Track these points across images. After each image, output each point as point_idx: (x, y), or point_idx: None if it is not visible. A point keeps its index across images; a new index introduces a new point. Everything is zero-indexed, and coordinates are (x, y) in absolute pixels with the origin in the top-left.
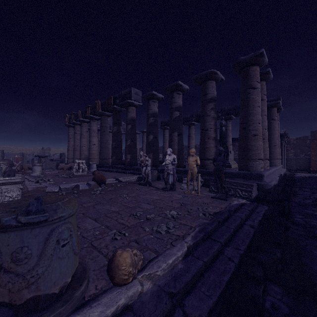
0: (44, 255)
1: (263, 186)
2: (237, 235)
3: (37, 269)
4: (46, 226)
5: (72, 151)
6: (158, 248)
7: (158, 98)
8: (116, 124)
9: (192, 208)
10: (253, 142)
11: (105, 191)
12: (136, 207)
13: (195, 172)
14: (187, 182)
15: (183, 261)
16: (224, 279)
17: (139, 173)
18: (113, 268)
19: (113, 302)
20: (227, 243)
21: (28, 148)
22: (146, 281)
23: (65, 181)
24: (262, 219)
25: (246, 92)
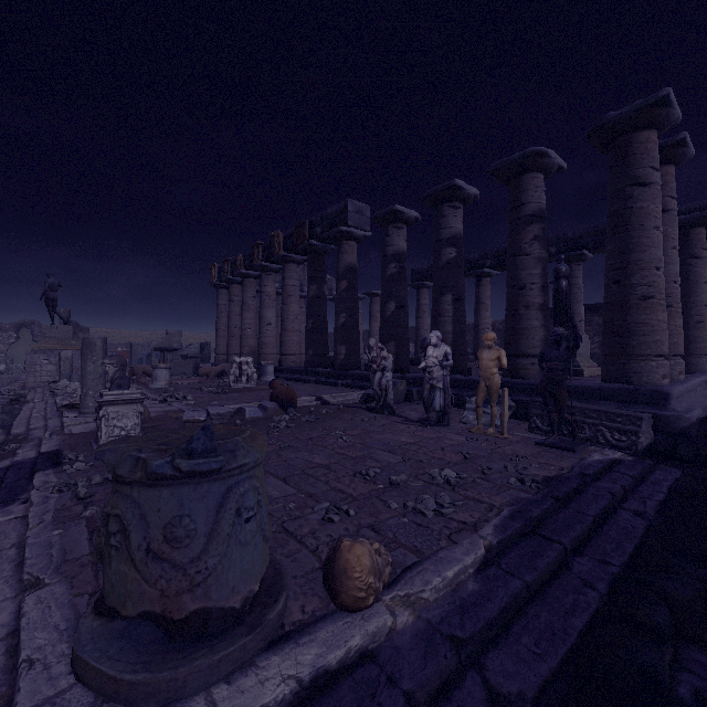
0: (217, 535)
1: (669, 422)
2: (604, 532)
3: (206, 559)
4: (219, 481)
5: (225, 338)
6: (421, 546)
7: (408, 219)
8: (315, 280)
9: (491, 466)
10: (641, 315)
11: (296, 424)
12: (366, 458)
13: (496, 384)
14: (478, 407)
15: (477, 576)
16: (574, 623)
17: (365, 386)
18: (336, 573)
19: (339, 641)
20: (579, 549)
21: (140, 334)
22: (400, 608)
23: (215, 400)
24: (667, 499)
25: (623, 196)
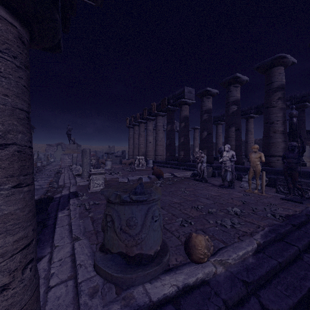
0: (145, 225)
1: None
2: None
3: (141, 234)
4: (145, 204)
5: (132, 148)
6: (225, 240)
7: (213, 94)
8: (170, 123)
9: (257, 208)
10: None
11: (164, 185)
12: (196, 200)
13: (258, 169)
14: (249, 180)
15: (254, 256)
16: (305, 284)
17: (193, 169)
18: (190, 246)
19: (193, 274)
20: (306, 250)
21: (99, 147)
22: (218, 265)
23: (130, 174)
24: None
25: None
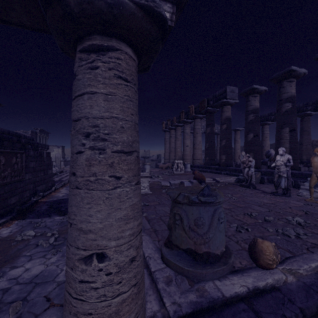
0: (212, 226)
1: None
2: None
3: (208, 234)
4: (212, 206)
5: (168, 152)
6: (291, 250)
7: (260, 91)
8: (209, 125)
9: None
10: None
11: None
12: (247, 207)
13: None
14: (311, 188)
15: None
16: None
17: (236, 174)
18: (256, 251)
19: (262, 279)
20: None
21: None
22: (287, 274)
23: (170, 178)
24: None
25: None
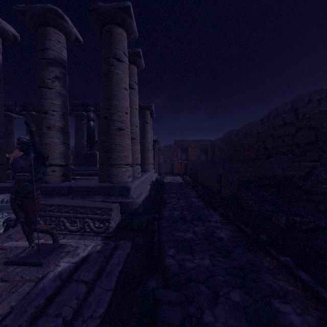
0: None
1: (129, 206)
2: None
3: None
4: None
5: None
6: None
7: None
8: None
9: None
10: (118, 140)
11: None
12: None
13: None
14: None
15: None
16: None
17: None
18: None
19: None
20: None
21: None
22: None
23: None
24: (113, 298)
25: (109, 63)
